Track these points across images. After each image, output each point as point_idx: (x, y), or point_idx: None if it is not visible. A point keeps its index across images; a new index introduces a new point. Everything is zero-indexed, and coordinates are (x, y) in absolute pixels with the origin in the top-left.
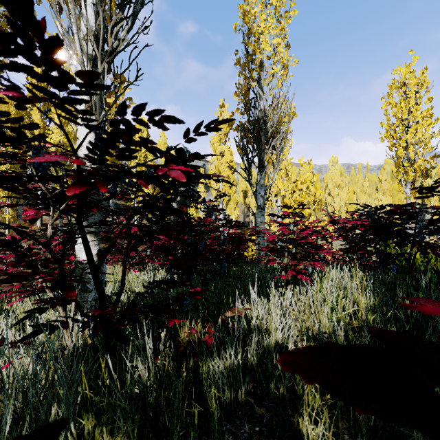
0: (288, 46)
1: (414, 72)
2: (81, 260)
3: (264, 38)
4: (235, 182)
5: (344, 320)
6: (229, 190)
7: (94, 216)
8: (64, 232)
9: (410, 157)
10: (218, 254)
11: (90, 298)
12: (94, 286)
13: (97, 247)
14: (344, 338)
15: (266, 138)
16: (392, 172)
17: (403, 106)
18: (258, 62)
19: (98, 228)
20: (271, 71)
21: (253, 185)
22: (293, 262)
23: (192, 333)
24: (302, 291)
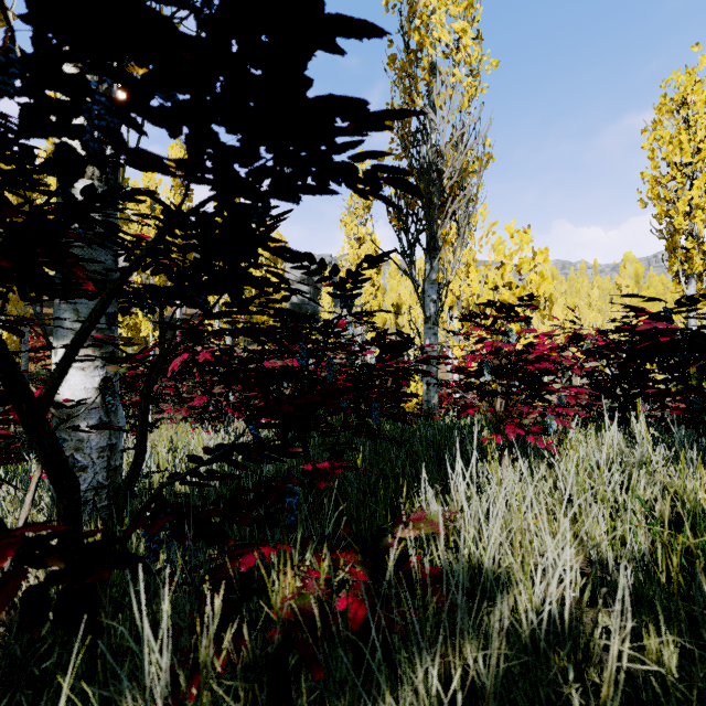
0: (480, 36)
1: (702, 82)
2: (62, 399)
3: (438, 18)
4: (381, 289)
5: (683, 542)
6: (373, 300)
7: (93, 304)
8: (7, 331)
9: (695, 231)
10: None
11: (83, 485)
12: (92, 457)
13: (101, 373)
14: (689, 589)
15: (441, 199)
16: (637, 274)
17: (685, 141)
18: (428, 64)
19: (103, 331)
20: (451, 80)
21: (417, 281)
22: (522, 409)
23: (306, 588)
24: (534, 470)
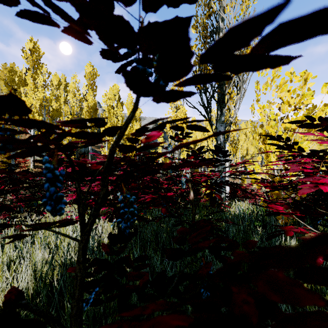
0: None
1: None
2: None
3: None
4: None
5: None
6: None
7: None
8: None
9: None
10: (176, 199)
11: None
12: None
13: None
14: None
15: None
16: None
17: None
18: None
19: None
20: None
21: (212, 122)
22: None
23: None
24: None
